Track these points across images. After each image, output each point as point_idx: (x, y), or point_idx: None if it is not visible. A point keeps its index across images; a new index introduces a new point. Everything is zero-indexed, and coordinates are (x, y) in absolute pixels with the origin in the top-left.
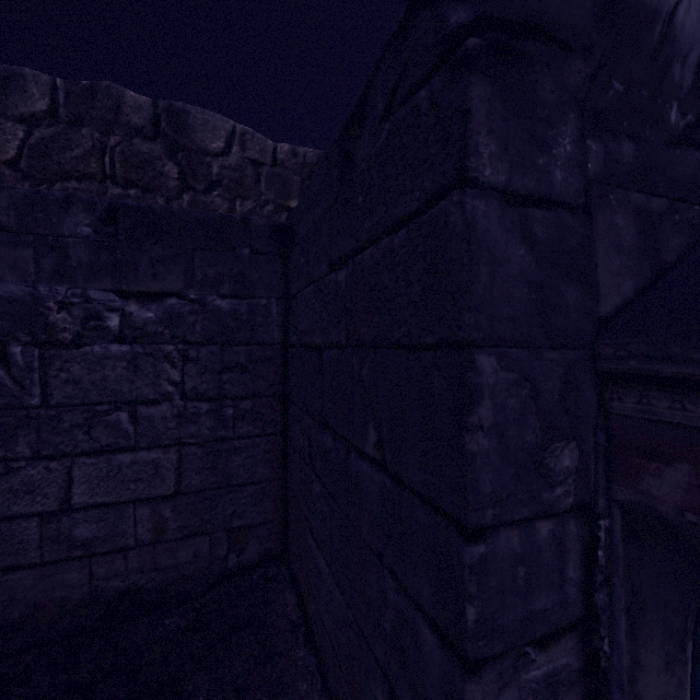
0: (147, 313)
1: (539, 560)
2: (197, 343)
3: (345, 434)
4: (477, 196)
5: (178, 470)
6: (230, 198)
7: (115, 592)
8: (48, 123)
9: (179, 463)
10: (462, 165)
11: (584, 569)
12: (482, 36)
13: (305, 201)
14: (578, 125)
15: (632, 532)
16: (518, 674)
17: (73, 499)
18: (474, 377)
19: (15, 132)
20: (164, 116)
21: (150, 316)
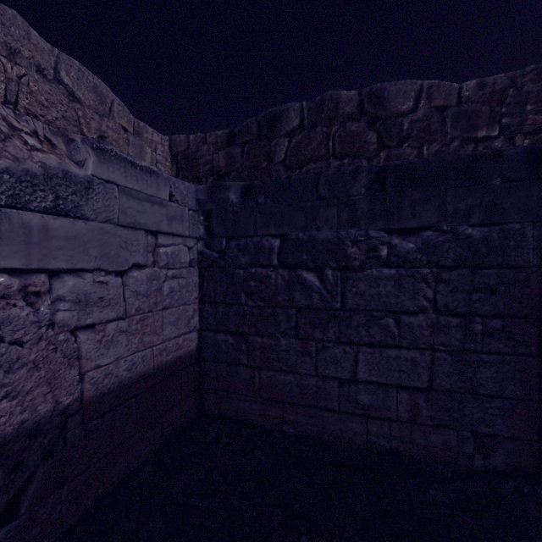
0: (406, 244)
1: None
2: (447, 267)
3: None
4: None
5: (430, 370)
6: (417, 146)
7: (381, 448)
8: (299, 132)
9: (431, 364)
10: None
11: None
12: None
13: None
14: None
15: None
16: None
17: (357, 374)
18: None
19: (284, 144)
20: (366, 99)
21: (409, 246)
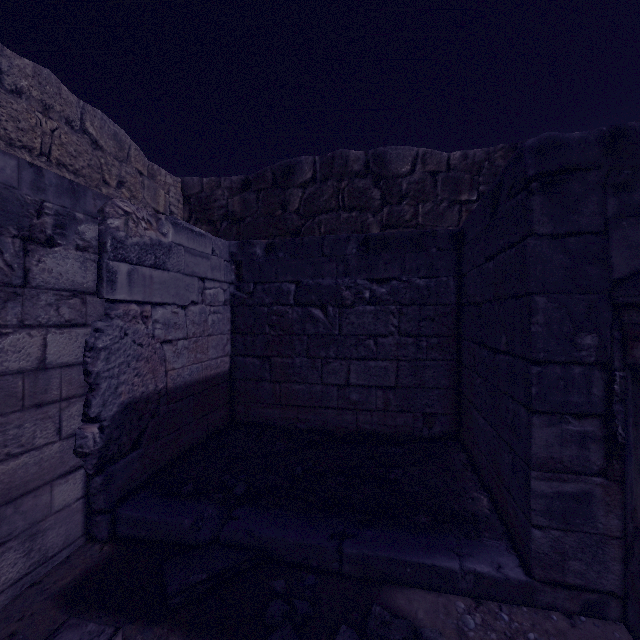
0: (381, 289)
1: (574, 382)
2: (406, 305)
3: (492, 345)
4: (537, 239)
5: (396, 374)
6: (414, 204)
7: (366, 431)
8: (312, 184)
9: (397, 370)
10: (531, 228)
11: (607, 394)
12: (539, 180)
13: (471, 220)
14: (600, 195)
15: (637, 379)
16: (562, 426)
17: (350, 380)
18: (535, 305)
19: (298, 194)
20: (372, 160)
21: (383, 291)
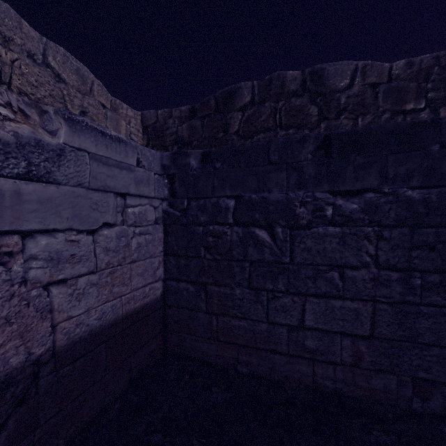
0: (350, 205)
1: None
2: (388, 226)
3: None
4: None
5: (371, 319)
6: (353, 117)
7: (326, 388)
8: (250, 106)
9: (372, 314)
10: None
11: None
12: None
13: None
14: None
15: None
16: None
17: (304, 321)
18: None
19: (238, 117)
20: (308, 78)
21: (353, 207)
